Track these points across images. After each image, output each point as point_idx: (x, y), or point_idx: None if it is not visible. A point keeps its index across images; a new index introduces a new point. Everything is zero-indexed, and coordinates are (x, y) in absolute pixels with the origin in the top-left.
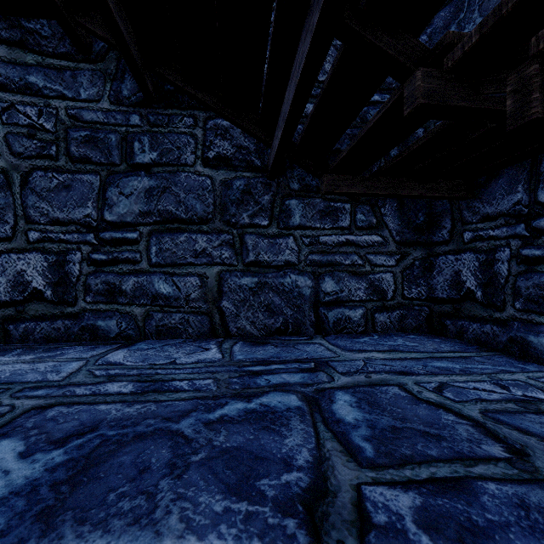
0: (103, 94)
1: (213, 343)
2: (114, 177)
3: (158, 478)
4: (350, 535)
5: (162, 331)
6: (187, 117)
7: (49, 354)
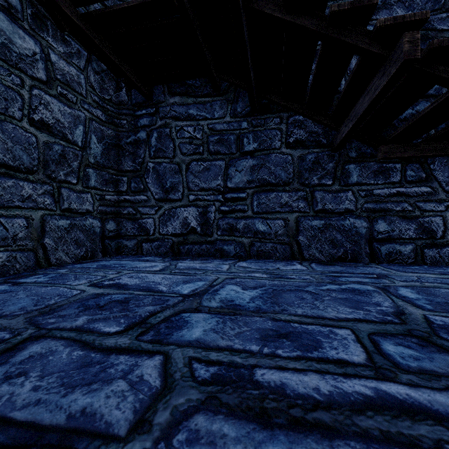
0: (226, 113)
1: (295, 262)
2: (232, 161)
3: (312, 301)
4: (422, 324)
5: (260, 254)
6: (275, 118)
7: (206, 261)
